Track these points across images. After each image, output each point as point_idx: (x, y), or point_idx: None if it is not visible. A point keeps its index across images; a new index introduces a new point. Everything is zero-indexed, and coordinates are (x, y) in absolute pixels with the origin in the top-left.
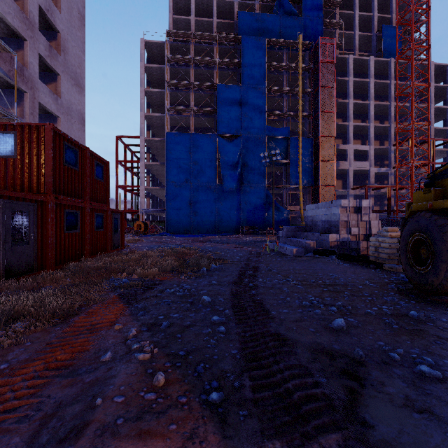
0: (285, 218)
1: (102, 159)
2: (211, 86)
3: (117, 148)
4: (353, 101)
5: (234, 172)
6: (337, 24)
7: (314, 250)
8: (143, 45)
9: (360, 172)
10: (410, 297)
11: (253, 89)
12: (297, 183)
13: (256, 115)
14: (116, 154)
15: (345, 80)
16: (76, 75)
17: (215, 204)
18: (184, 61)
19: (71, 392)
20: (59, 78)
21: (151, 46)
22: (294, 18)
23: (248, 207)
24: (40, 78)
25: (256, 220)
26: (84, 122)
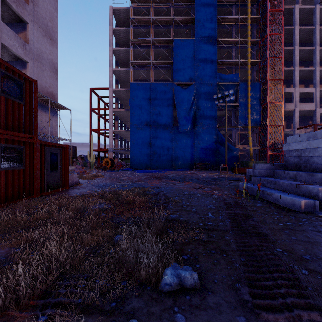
0: (234, 155)
1: (20, 73)
2: (168, 41)
3: (90, 98)
4: (298, 48)
5: (188, 115)
6: None
7: None
8: (112, 11)
9: (304, 113)
10: None
11: (205, 41)
12: (245, 124)
13: (208, 64)
14: (90, 103)
15: (291, 29)
16: (47, 28)
17: (171, 143)
18: (145, 22)
19: None
20: (28, 26)
21: (118, 13)
22: None
23: (201, 146)
24: (12, 28)
25: (208, 157)
26: (56, 71)
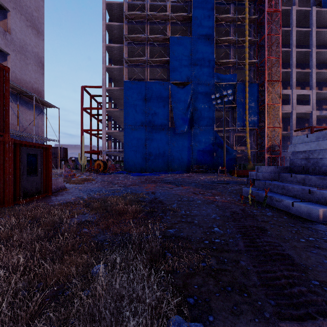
0: (232, 157)
1: None
2: (164, 39)
3: (82, 97)
4: (295, 49)
5: (185, 116)
6: None
7: None
8: (104, 5)
9: (300, 116)
10: None
11: (202, 40)
12: (243, 125)
13: (205, 64)
14: (81, 102)
15: (288, 30)
16: (32, 18)
17: (167, 145)
18: (140, 18)
19: None
20: (9, 14)
21: (112, 7)
22: None
23: (198, 148)
24: None
25: (205, 160)
26: (42, 66)
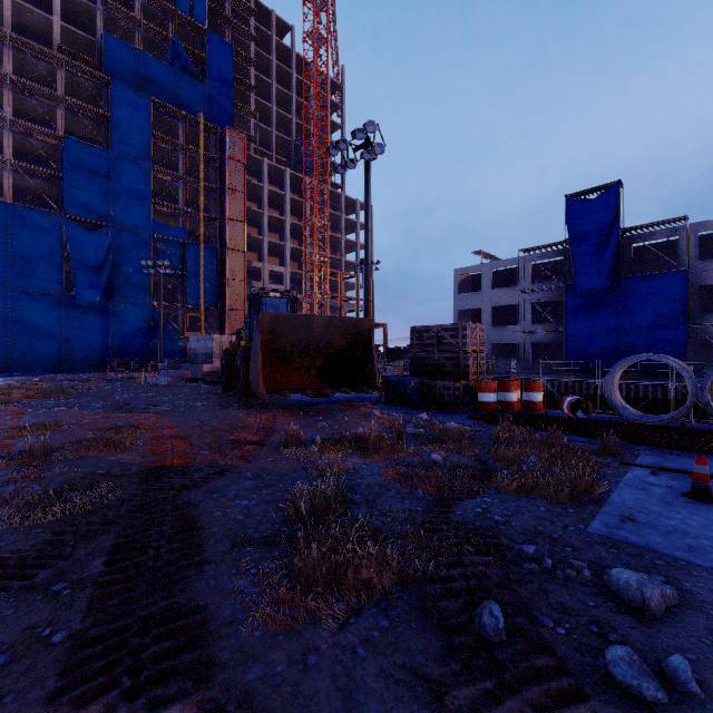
0: (181, 348)
1: None
2: (52, 134)
3: None
4: (268, 213)
5: (96, 278)
6: (251, 112)
7: (188, 379)
8: None
9: None
10: (217, 394)
11: (130, 163)
12: (197, 303)
13: (136, 201)
14: None
15: (259, 185)
16: None
17: (59, 324)
18: None
19: (37, 415)
20: None
21: None
22: (195, 82)
23: (123, 332)
24: None
25: (136, 351)
26: None
